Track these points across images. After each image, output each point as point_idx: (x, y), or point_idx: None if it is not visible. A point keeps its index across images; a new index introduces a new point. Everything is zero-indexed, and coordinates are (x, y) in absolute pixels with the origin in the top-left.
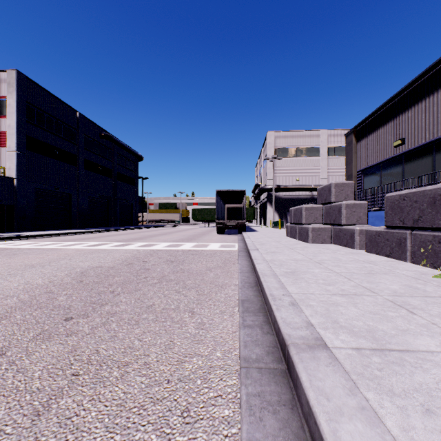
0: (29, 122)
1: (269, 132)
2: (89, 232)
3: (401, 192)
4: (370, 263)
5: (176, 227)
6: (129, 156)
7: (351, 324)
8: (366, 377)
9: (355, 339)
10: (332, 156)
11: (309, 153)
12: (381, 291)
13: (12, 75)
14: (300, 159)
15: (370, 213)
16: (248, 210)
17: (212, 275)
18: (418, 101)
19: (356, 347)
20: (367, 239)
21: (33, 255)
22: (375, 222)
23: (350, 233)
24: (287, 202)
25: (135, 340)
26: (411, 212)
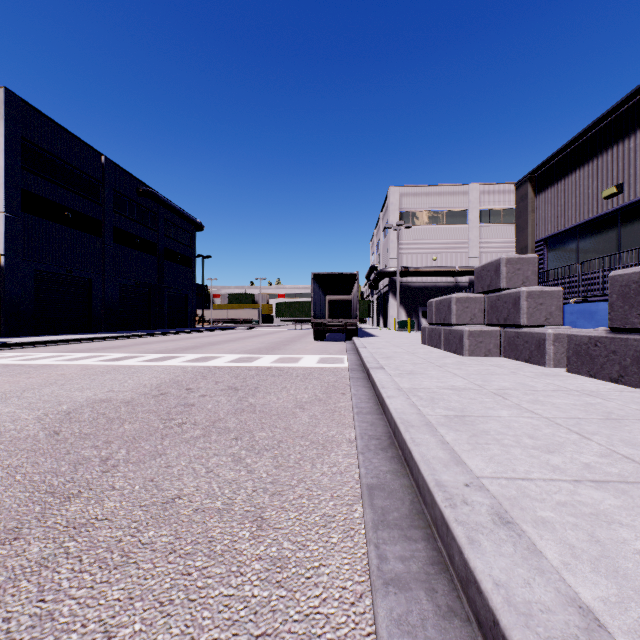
0: (26, 168)
1: (392, 188)
2: (118, 337)
3: None
4: (593, 396)
5: (253, 329)
6: (182, 223)
7: None
8: None
9: None
10: (486, 223)
11: (451, 219)
12: None
13: None
14: (439, 228)
15: (568, 306)
16: (360, 304)
17: (306, 418)
18: None
19: None
20: (571, 350)
21: (5, 377)
22: (578, 321)
23: (536, 341)
24: (419, 292)
25: (95, 636)
26: None
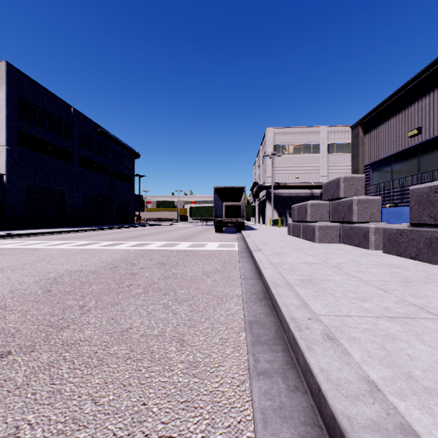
0: (20, 116)
1: (268, 129)
2: (83, 231)
3: (431, 184)
4: (397, 267)
5: (174, 225)
6: (125, 153)
7: None
8: None
9: None
10: (332, 153)
11: (308, 150)
12: None
13: (2, 67)
14: (300, 156)
15: (384, 209)
16: (246, 208)
17: (210, 282)
18: None
19: None
20: (385, 238)
21: (10, 256)
22: (391, 219)
23: (363, 232)
24: (287, 200)
25: (87, 402)
26: None
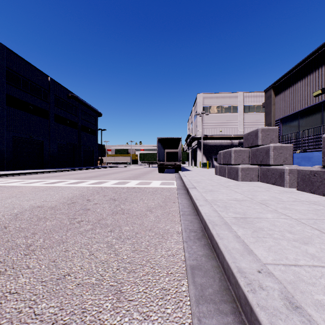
0: (8, 83)
1: (199, 94)
2: (56, 171)
3: None
4: (317, 204)
5: (127, 167)
6: (90, 112)
7: None
8: None
9: None
10: (247, 112)
11: (229, 110)
12: None
13: None
14: (223, 115)
15: (295, 154)
16: (182, 154)
17: (152, 217)
18: None
19: None
20: (299, 178)
21: None
22: (302, 162)
23: (279, 173)
24: (213, 148)
25: None
26: None
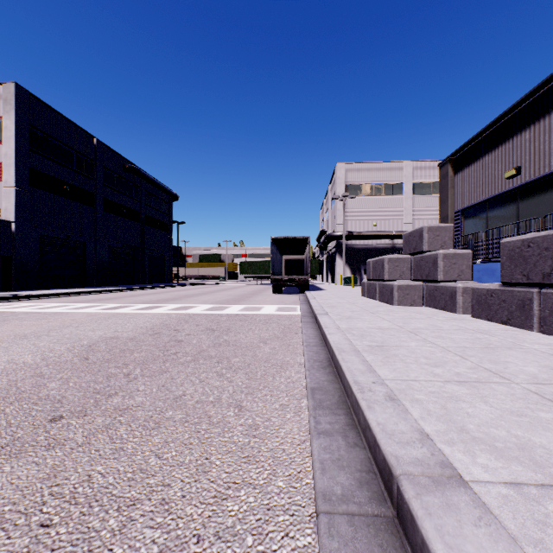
0: (32, 150)
1: (339, 164)
2: (109, 291)
3: (524, 236)
4: (483, 333)
5: (221, 284)
6: (160, 194)
7: (488, 434)
8: (551, 552)
9: (505, 464)
10: (418, 194)
11: (389, 190)
12: (514, 375)
13: (10, 89)
14: (378, 198)
15: (475, 265)
16: (312, 263)
17: (267, 349)
18: (540, 117)
19: (512, 481)
20: (474, 300)
21: (29, 321)
22: (483, 277)
23: (450, 293)
24: (361, 253)
25: (151, 457)
26: (540, 263)
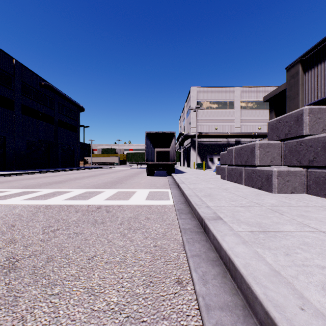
0: None
1: (192, 87)
2: (17, 174)
3: None
4: None
5: (113, 168)
6: (71, 106)
7: None
8: None
9: None
10: (244, 108)
11: (225, 106)
12: None
13: None
14: (218, 111)
15: None
16: None
17: None
18: None
19: None
20: None
21: None
22: None
23: None
24: (207, 147)
25: None
26: None
